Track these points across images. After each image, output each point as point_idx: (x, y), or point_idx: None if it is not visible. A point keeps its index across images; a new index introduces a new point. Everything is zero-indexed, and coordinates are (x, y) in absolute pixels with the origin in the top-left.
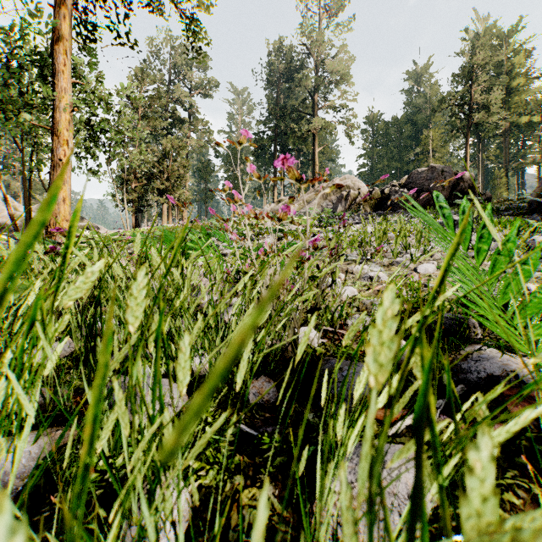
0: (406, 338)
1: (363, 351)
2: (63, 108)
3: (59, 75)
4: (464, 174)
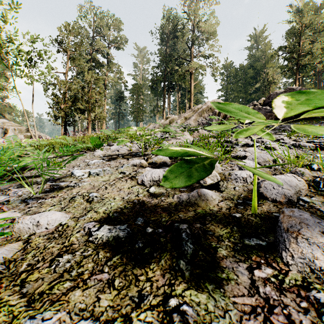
0: None
1: None
2: None
3: None
4: None
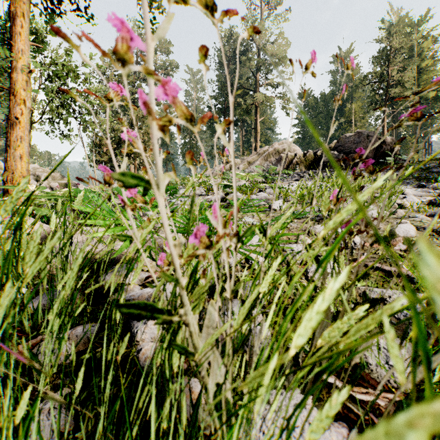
0: None
1: None
2: (20, 69)
3: (17, 37)
4: (386, 138)
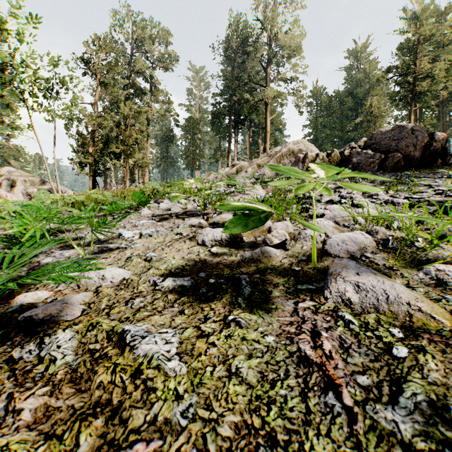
0: None
1: None
2: None
3: None
4: (434, 133)
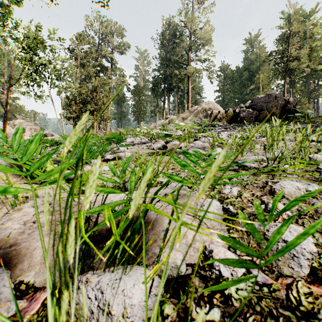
0: None
1: None
2: None
3: None
4: (290, 98)
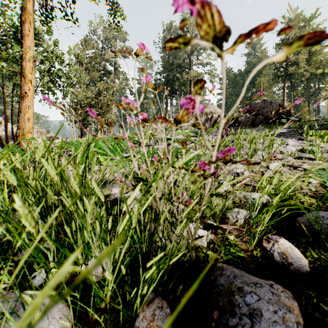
0: (286, 235)
1: (251, 252)
2: (27, 59)
3: (25, 38)
4: (284, 104)
